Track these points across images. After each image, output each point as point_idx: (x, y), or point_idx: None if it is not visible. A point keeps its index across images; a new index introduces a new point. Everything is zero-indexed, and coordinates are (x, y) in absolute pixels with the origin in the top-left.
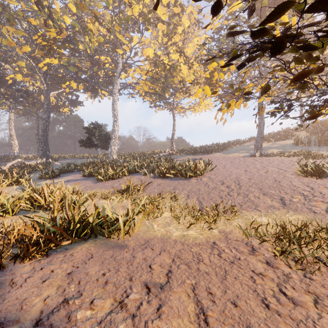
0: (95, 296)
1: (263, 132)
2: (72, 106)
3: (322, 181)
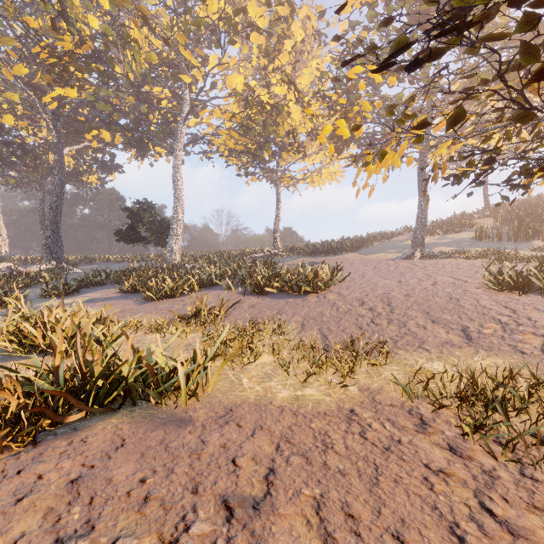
0: (120, 531)
1: (425, 218)
2: (104, 172)
3: (529, 299)
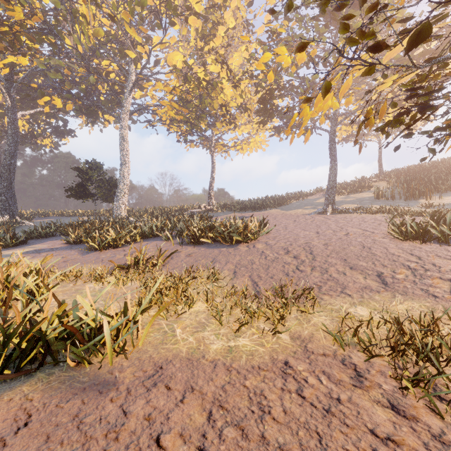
0: None
1: (335, 180)
2: (57, 136)
3: (429, 247)
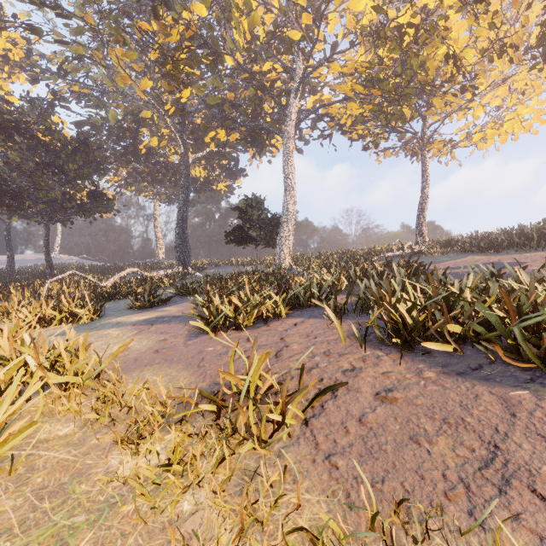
0: None
1: None
2: (231, 179)
3: None
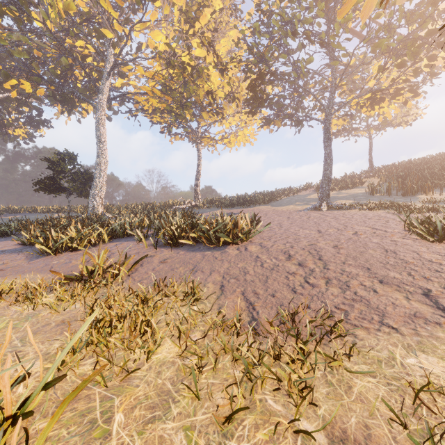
0: None
1: (331, 174)
2: (32, 127)
3: None
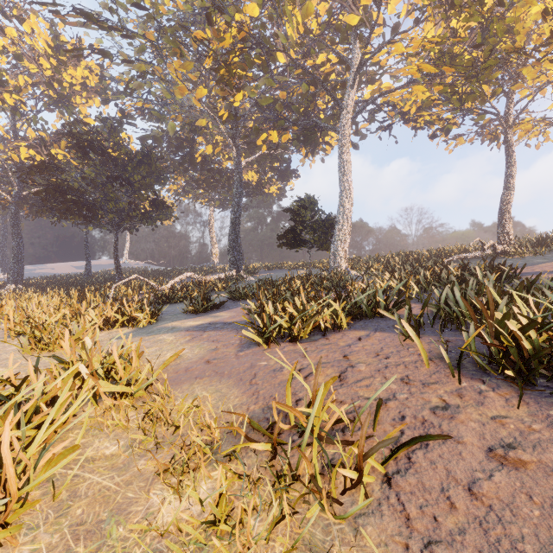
0: None
1: None
2: (283, 181)
3: None
